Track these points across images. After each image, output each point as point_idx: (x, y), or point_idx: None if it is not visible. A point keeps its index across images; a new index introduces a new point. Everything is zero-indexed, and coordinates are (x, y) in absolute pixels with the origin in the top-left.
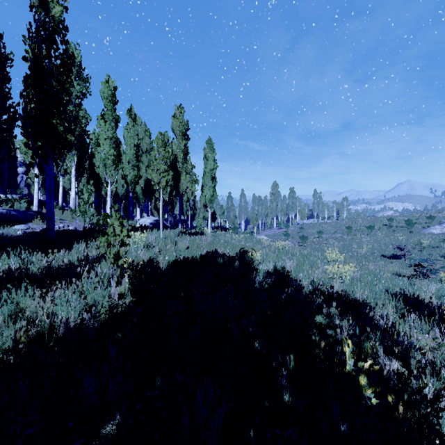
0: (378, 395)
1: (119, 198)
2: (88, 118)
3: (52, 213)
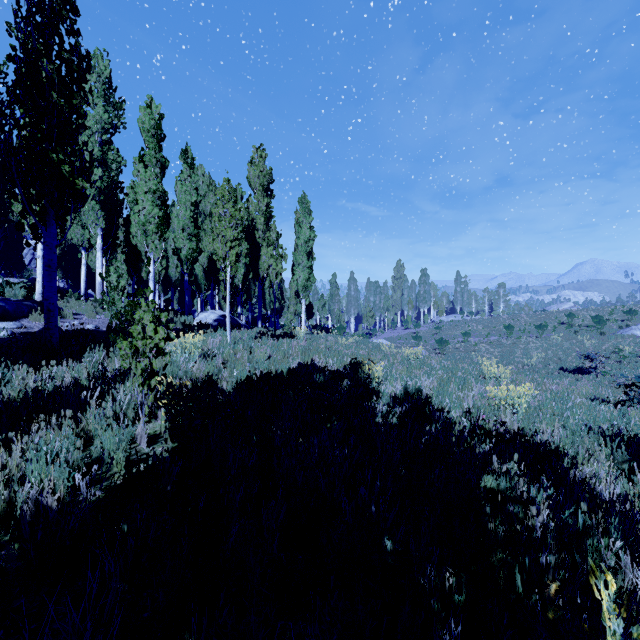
0: None
1: (172, 284)
2: (121, 162)
3: (53, 303)
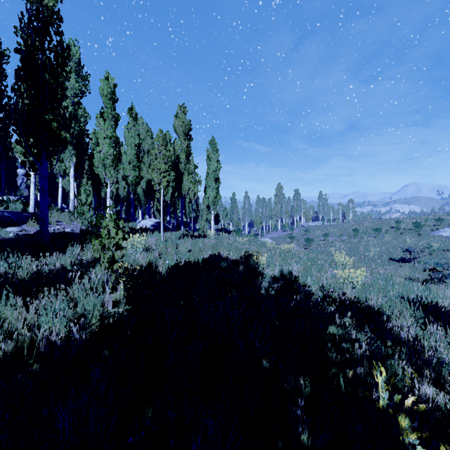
0: (420, 438)
1: (121, 200)
2: (87, 117)
3: (45, 215)
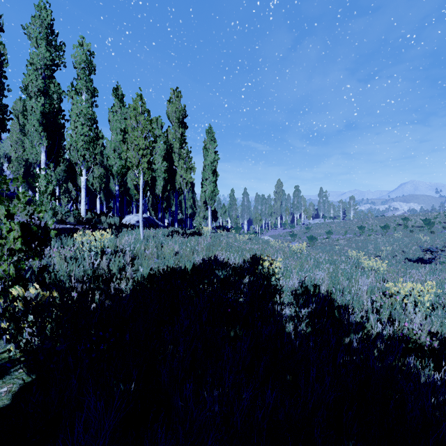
0: None
1: (113, 196)
2: (61, 93)
3: None
